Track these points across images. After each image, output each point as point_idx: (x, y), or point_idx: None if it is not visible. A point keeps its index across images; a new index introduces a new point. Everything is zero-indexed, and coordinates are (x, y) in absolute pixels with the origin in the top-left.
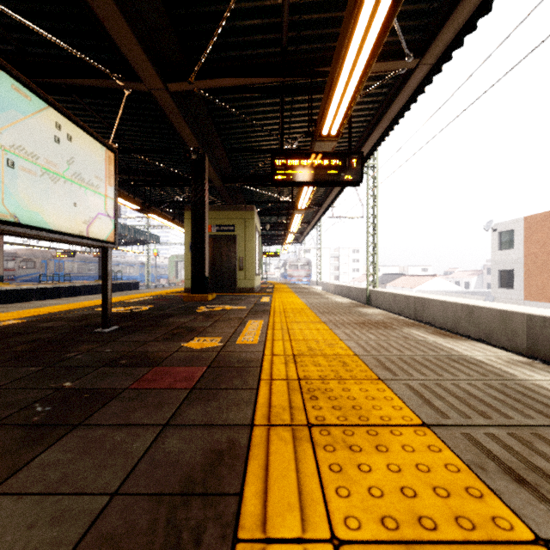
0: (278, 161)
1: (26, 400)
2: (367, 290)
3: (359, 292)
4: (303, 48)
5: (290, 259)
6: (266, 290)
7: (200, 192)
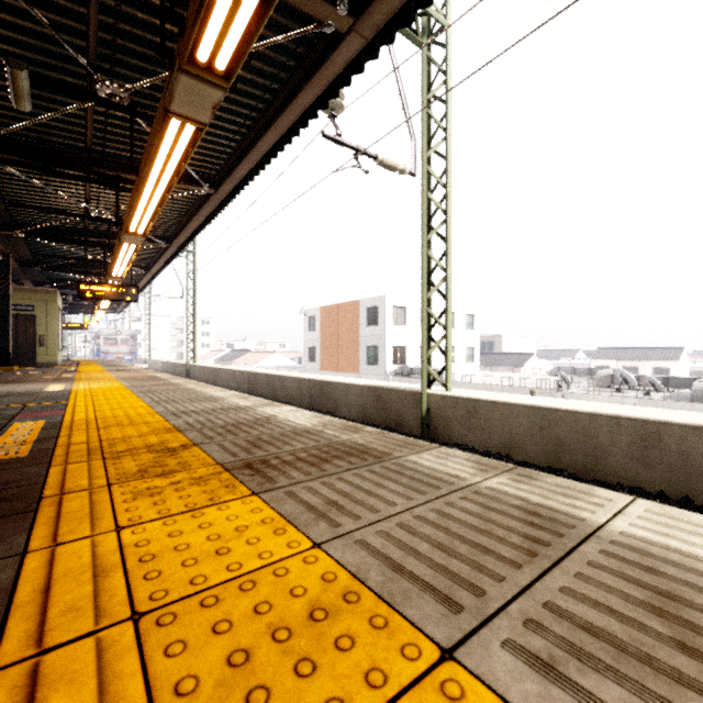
0: (82, 286)
1: None
2: (187, 365)
3: (183, 368)
4: (100, 226)
5: (106, 330)
6: (71, 365)
7: (4, 283)
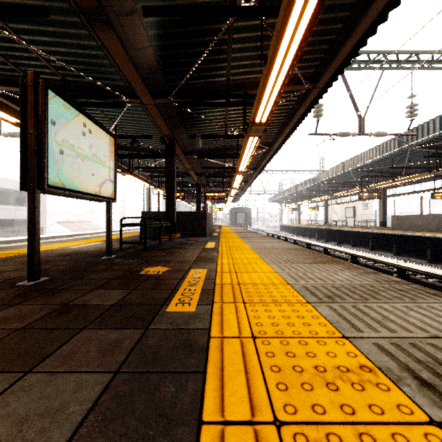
0: None
1: (79, 256)
2: None
3: None
4: None
5: None
6: None
7: None
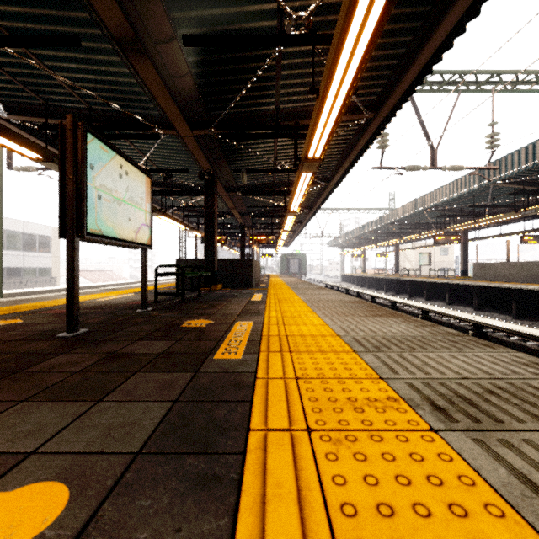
0: None
1: (111, 308)
2: None
3: None
4: None
5: None
6: None
7: None
